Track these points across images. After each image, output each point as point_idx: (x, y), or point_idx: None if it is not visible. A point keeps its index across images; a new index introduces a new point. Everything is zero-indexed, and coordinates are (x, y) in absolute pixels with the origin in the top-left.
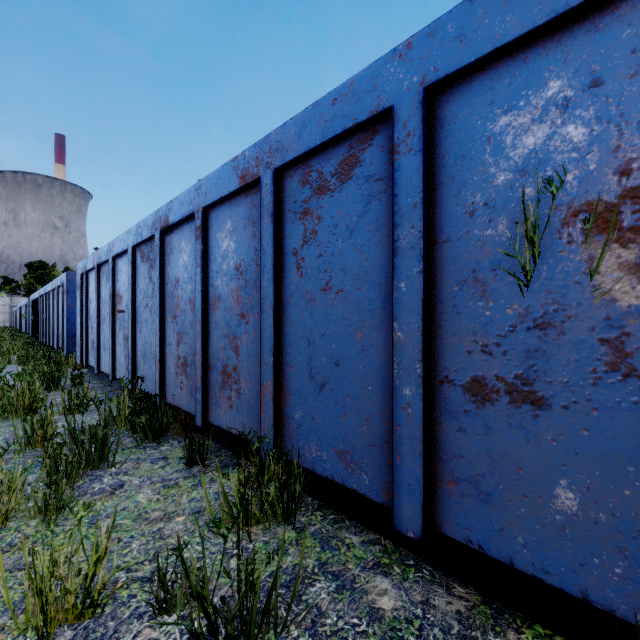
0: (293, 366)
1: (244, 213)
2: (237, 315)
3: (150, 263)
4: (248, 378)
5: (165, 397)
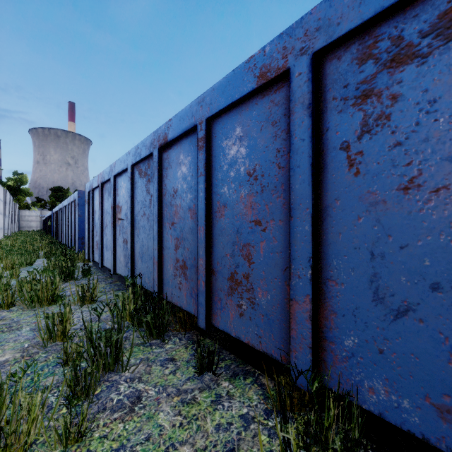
0: (341, 282)
1: (260, 115)
2: (250, 222)
3: (147, 178)
4: (266, 288)
5: (166, 297)
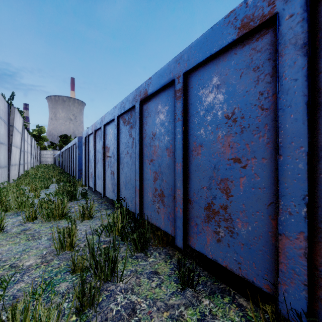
0: None
1: (239, 63)
2: (228, 159)
3: (130, 125)
4: (246, 220)
5: (147, 218)
